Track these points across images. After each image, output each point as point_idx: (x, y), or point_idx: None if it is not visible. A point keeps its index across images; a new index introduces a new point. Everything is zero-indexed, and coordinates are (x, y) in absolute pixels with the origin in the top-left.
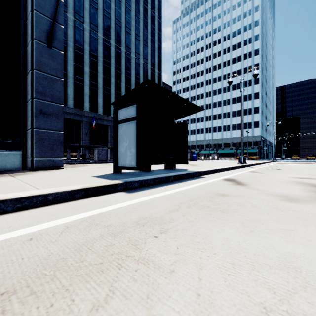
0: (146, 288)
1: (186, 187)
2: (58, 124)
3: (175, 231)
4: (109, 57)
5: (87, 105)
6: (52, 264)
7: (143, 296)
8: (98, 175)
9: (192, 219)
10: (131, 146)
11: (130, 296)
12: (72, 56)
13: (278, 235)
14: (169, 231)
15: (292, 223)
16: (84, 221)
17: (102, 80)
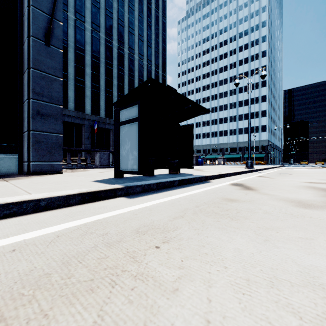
0: (144, 313)
1: (192, 192)
2: (56, 126)
3: (179, 241)
4: (112, 58)
5: (89, 108)
6: (33, 282)
7: (139, 323)
8: (97, 179)
9: (199, 227)
10: (133, 149)
11: (122, 324)
12: (73, 57)
13: (296, 245)
14: (173, 240)
15: (309, 231)
16: (77, 230)
17: (104, 82)
